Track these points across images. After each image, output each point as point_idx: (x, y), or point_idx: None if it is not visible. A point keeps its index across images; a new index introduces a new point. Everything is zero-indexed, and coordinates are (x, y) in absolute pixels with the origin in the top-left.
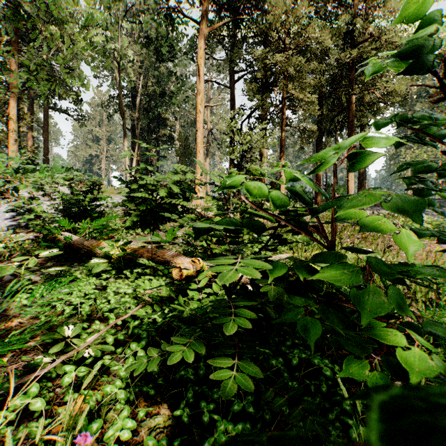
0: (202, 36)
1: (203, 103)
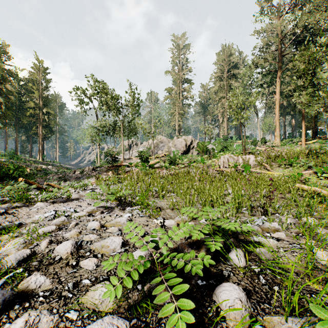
0: (277, 77)
1: (277, 104)
